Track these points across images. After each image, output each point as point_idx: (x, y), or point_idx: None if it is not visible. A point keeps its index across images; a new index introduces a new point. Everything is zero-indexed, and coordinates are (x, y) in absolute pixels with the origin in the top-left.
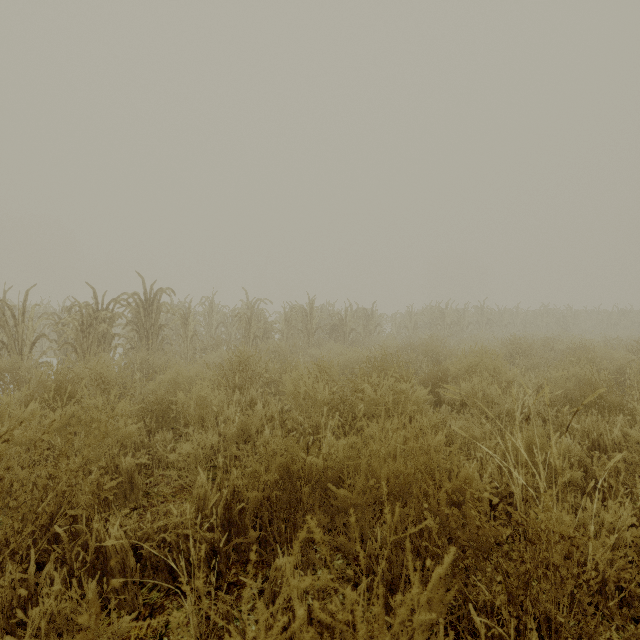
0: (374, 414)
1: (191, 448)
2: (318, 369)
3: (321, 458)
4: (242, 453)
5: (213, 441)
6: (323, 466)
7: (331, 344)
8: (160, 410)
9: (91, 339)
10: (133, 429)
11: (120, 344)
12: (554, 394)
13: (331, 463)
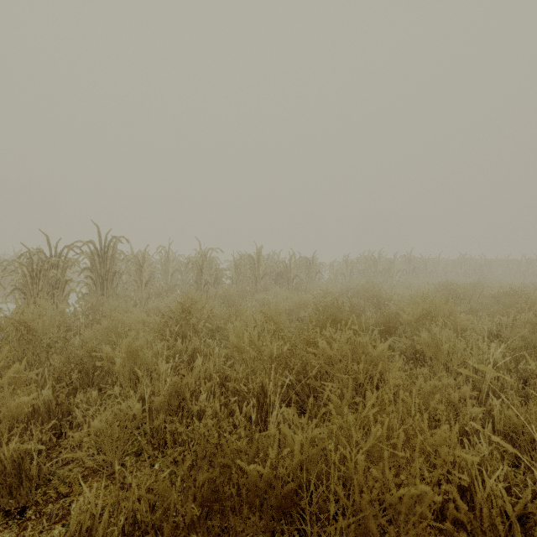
0: (328, 371)
1: (103, 424)
2: (264, 317)
3: (268, 465)
4: (171, 426)
5: (136, 410)
6: (271, 478)
7: (277, 289)
8: (90, 364)
9: (42, 285)
10: (23, 403)
11: (73, 290)
12: (514, 343)
13: (283, 471)
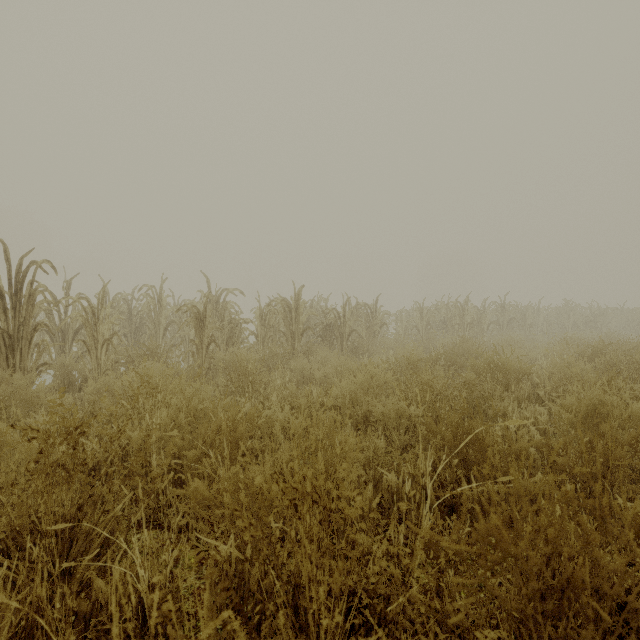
0: None
1: None
2: (291, 501)
3: None
4: None
5: None
6: None
7: (325, 352)
8: None
9: None
10: None
11: None
12: None
13: None
